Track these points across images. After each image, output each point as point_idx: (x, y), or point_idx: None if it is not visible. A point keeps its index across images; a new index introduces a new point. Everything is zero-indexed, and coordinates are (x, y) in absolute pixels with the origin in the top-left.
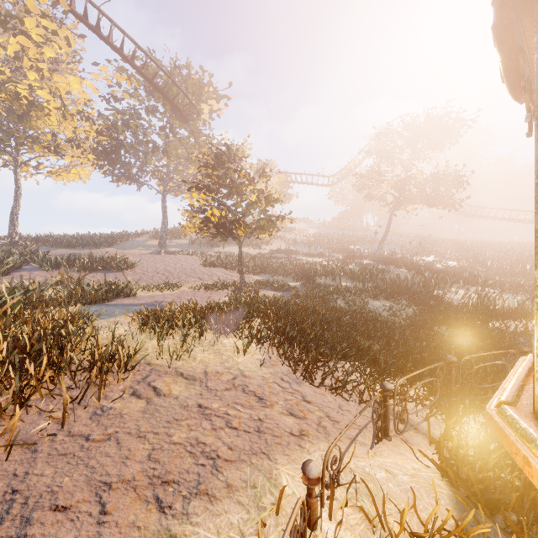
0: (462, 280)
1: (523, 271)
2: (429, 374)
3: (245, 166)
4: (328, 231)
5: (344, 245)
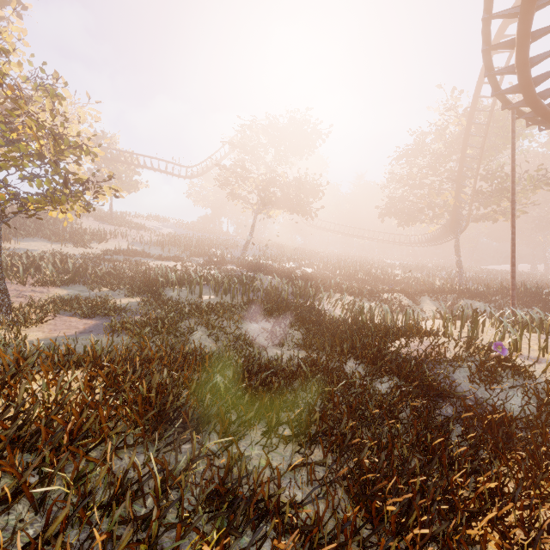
0: (327, 287)
1: (362, 277)
2: (411, 528)
3: (7, 68)
4: (186, 232)
5: (205, 247)
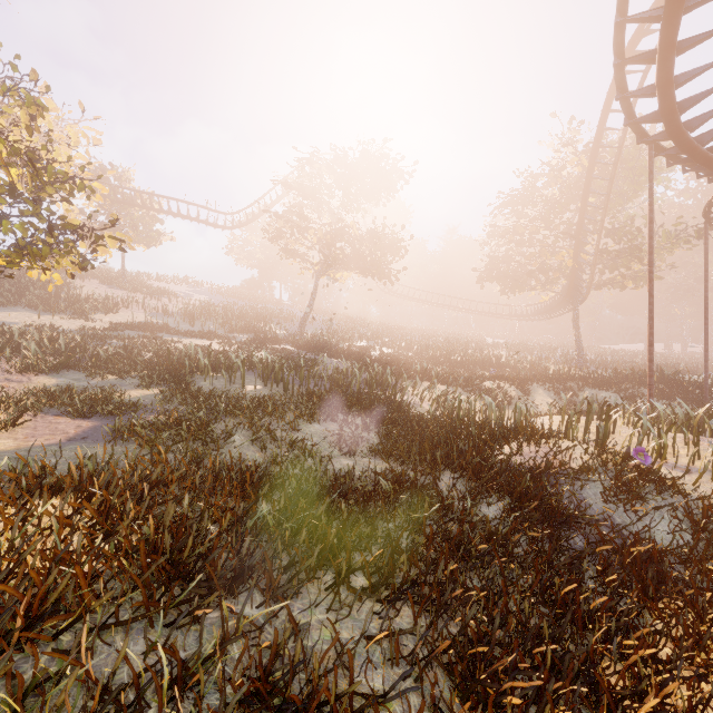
0: (412, 373)
1: (457, 360)
2: None
3: None
4: (225, 300)
5: (250, 321)
